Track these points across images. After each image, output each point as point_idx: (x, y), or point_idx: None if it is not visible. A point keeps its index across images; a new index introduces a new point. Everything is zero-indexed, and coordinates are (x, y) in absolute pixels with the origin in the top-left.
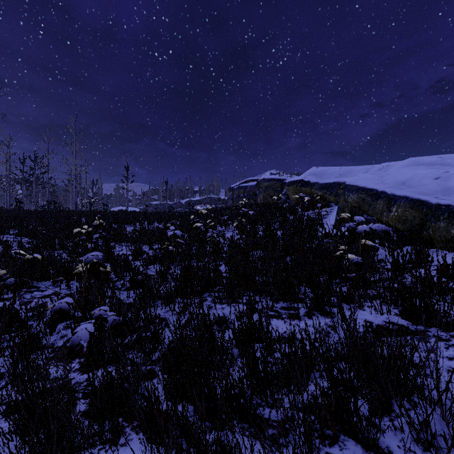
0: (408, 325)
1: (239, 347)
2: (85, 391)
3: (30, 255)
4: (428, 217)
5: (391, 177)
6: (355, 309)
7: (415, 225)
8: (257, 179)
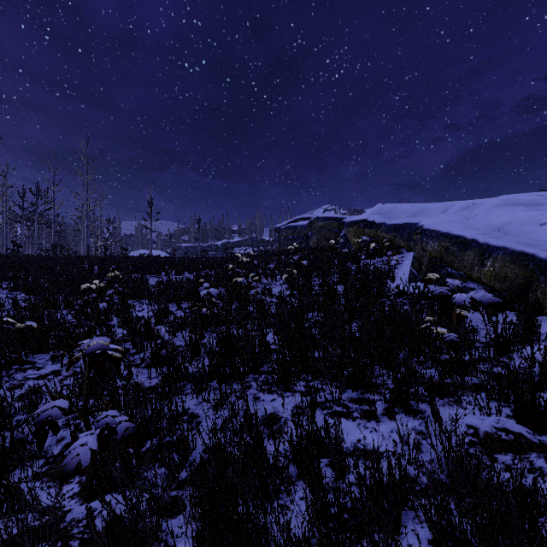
0: (528, 434)
1: (298, 466)
2: (84, 536)
3: (22, 324)
4: (536, 275)
5: (481, 221)
6: (451, 406)
7: (517, 284)
8: (309, 217)
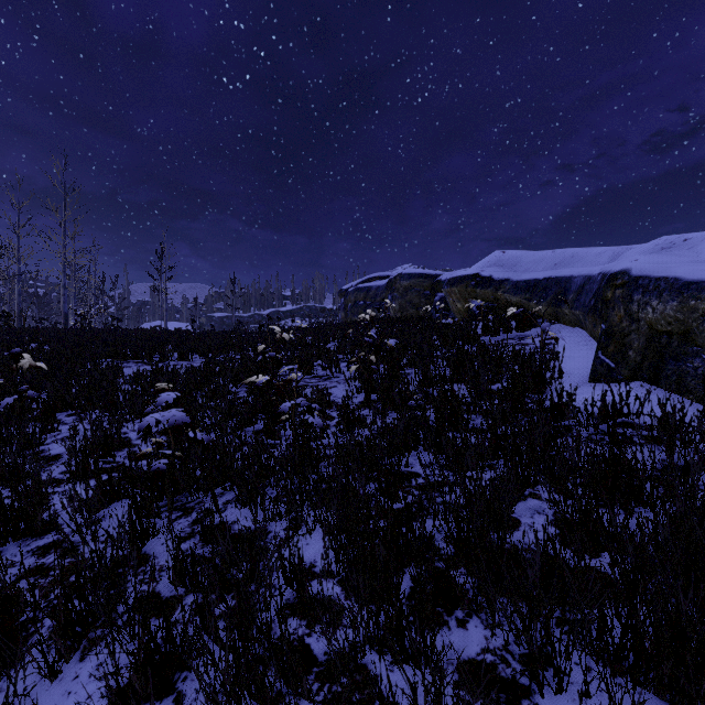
0: None
1: None
2: None
3: None
4: None
5: None
6: None
7: None
8: (388, 275)
